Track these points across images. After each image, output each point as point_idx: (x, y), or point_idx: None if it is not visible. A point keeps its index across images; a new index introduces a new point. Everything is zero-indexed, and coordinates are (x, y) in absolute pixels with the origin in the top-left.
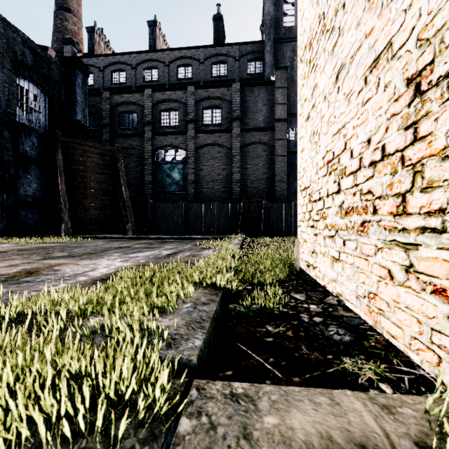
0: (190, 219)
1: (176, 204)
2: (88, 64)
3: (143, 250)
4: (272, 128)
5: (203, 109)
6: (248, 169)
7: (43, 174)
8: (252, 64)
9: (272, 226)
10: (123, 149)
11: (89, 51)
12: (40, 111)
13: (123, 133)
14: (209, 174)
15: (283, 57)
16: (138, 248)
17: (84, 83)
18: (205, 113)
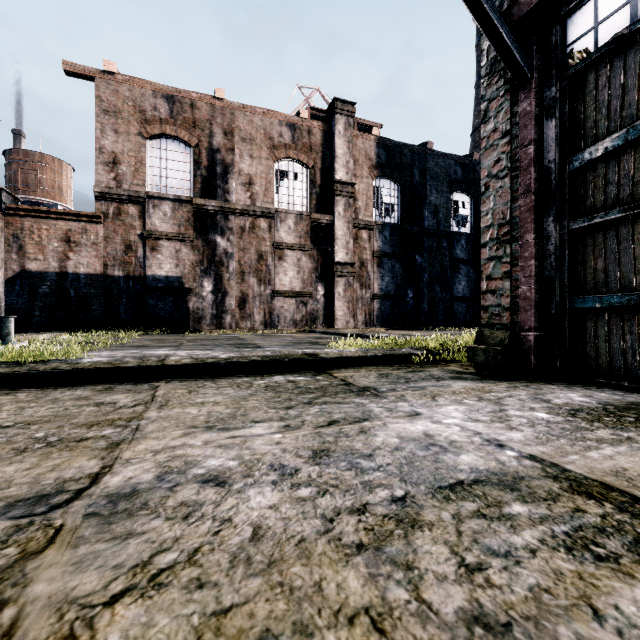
0: None
1: None
2: None
3: None
4: None
5: None
6: None
7: (469, 271)
8: None
9: None
10: None
11: None
12: (467, 214)
13: None
14: None
15: None
16: None
17: None
18: None
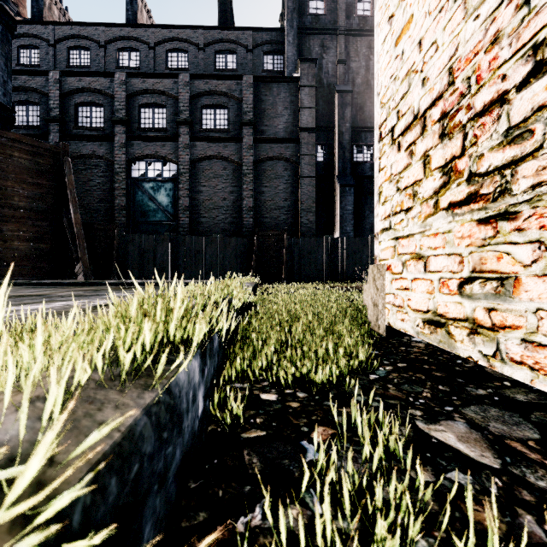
0: (181, 258)
1: (159, 236)
2: (31, 33)
3: (57, 300)
4: (296, 140)
5: (202, 107)
6: (265, 193)
7: None
8: (270, 59)
9: (297, 270)
10: (82, 157)
11: (34, 17)
12: None
13: (81, 134)
14: (210, 198)
15: (309, 52)
16: (55, 297)
17: (5, 40)
18: (204, 113)
